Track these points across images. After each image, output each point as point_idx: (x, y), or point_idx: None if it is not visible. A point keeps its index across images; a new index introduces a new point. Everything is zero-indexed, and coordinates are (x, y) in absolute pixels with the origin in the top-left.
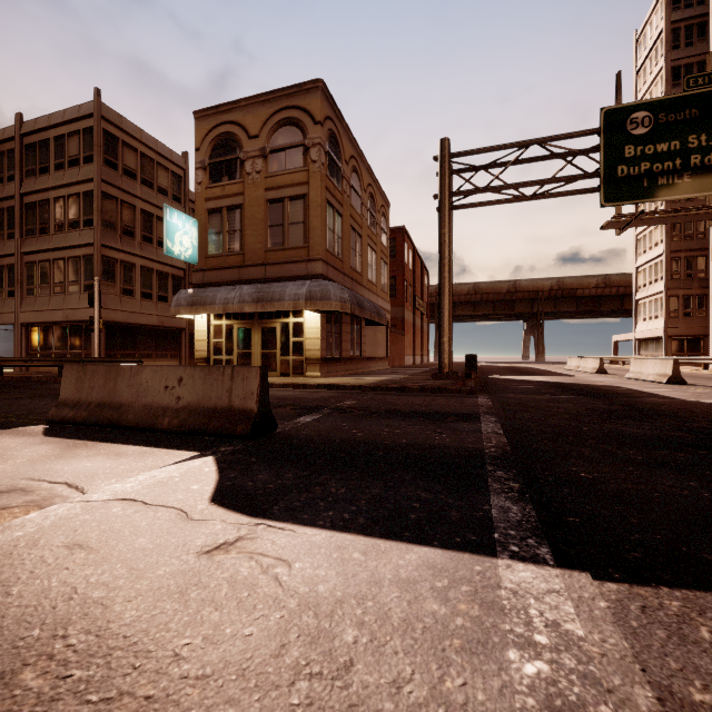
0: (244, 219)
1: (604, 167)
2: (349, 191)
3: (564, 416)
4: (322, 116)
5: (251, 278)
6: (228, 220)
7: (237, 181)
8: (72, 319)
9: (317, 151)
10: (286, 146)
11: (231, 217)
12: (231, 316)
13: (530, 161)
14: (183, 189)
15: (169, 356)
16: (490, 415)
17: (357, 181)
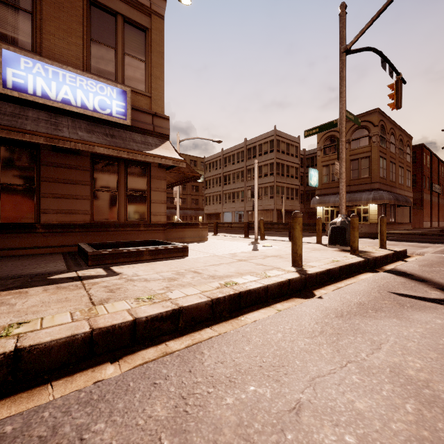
0: None
1: None
2: (389, 146)
3: None
4: (377, 122)
5: None
6: (332, 169)
7: (336, 154)
8: (265, 209)
9: (375, 138)
10: (359, 137)
11: (333, 168)
12: (333, 206)
13: None
14: (298, 151)
15: None
16: None
17: (393, 138)
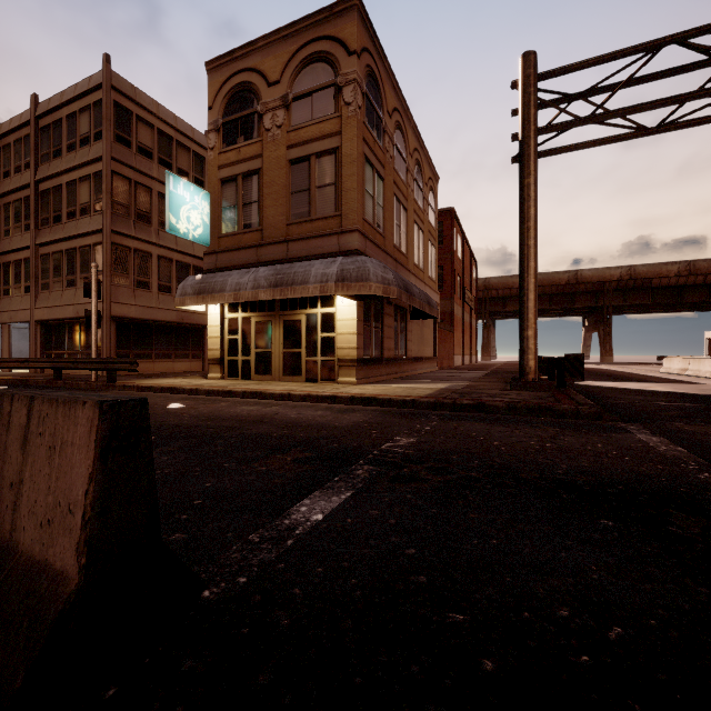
0: (262, 187)
1: None
2: (393, 152)
3: None
4: (358, 44)
5: (271, 259)
6: (244, 190)
7: (254, 141)
8: (83, 315)
9: (352, 90)
10: (313, 89)
11: (248, 186)
12: (248, 307)
13: (653, 78)
14: (206, 172)
15: (191, 356)
16: None
17: (402, 142)
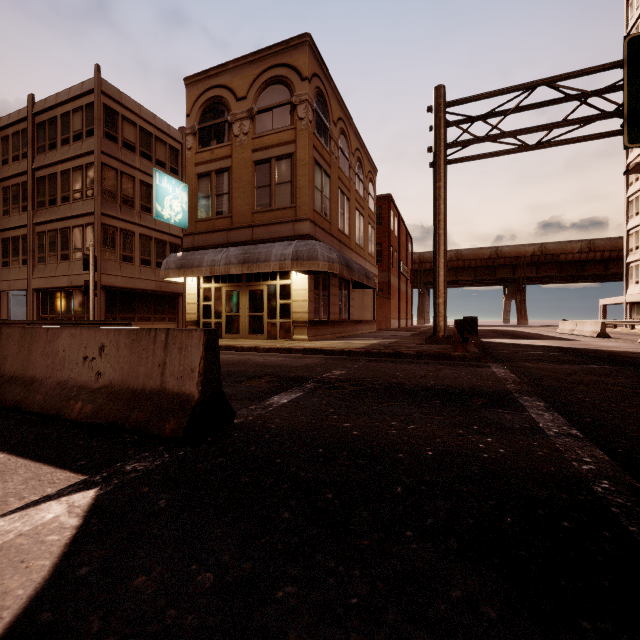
0: (231, 182)
1: (628, 103)
2: (337, 153)
3: (639, 400)
4: (309, 72)
5: (239, 241)
6: (217, 184)
7: (225, 144)
8: (76, 285)
9: (304, 108)
10: (273, 105)
11: (220, 180)
12: (220, 279)
13: (533, 107)
14: (180, 162)
15: (167, 319)
16: (529, 396)
17: (345, 144)
